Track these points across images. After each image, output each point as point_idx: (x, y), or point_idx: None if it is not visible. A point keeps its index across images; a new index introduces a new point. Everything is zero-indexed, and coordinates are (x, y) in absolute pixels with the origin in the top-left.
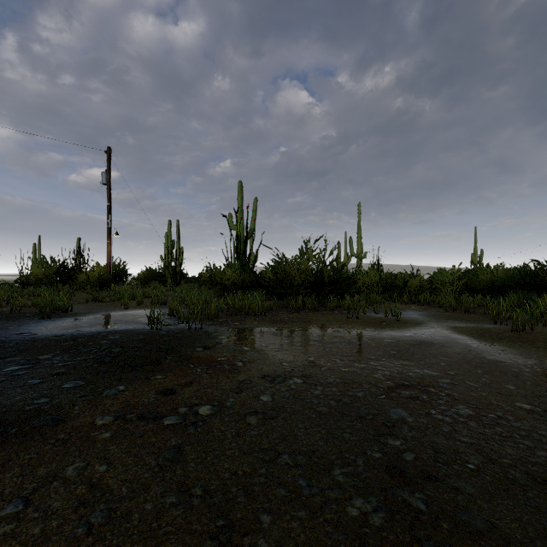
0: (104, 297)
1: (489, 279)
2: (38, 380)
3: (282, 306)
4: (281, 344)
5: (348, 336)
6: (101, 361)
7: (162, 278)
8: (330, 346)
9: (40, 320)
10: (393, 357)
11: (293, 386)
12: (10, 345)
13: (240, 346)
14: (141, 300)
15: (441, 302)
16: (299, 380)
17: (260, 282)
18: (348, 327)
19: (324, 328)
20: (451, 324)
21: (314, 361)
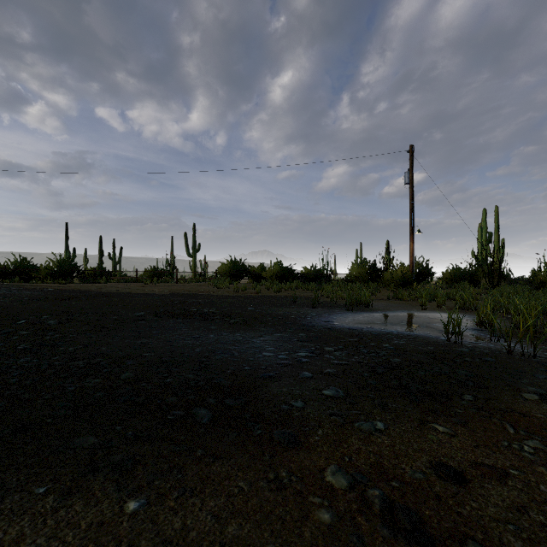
0: (403, 296)
1: None
2: (309, 374)
3: None
4: None
5: None
6: (373, 371)
7: (473, 277)
8: None
9: (345, 311)
10: None
11: None
12: (314, 330)
13: None
14: (442, 302)
15: None
16: None
17: None
18: None
19: None
20: None
21: None
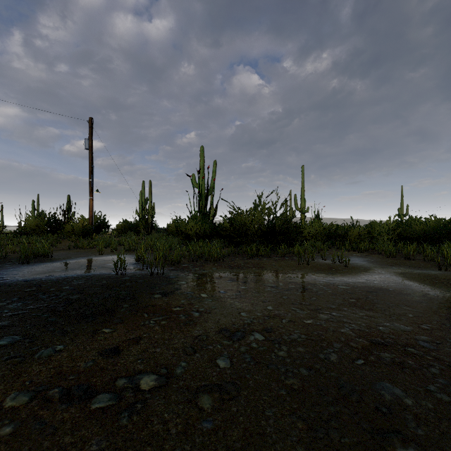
0: (84, 245)
1: (422, 229)
2: None
3: (238, 253)
4: (238, 291)
5: (302, 282)
6: (53, 310)
7: (136, 228)
8: (287, 293)
9: (20, 264)
10: (354, 306)
11: (254, 345)
12: None
13: (198, 292)
14: (115, 247)
15: (380, 249)
16: (260, 336)
17: (218, 232)
18: (300, 273)
19: (278, 274)
20: (397, 270)
21: (274, 311)
